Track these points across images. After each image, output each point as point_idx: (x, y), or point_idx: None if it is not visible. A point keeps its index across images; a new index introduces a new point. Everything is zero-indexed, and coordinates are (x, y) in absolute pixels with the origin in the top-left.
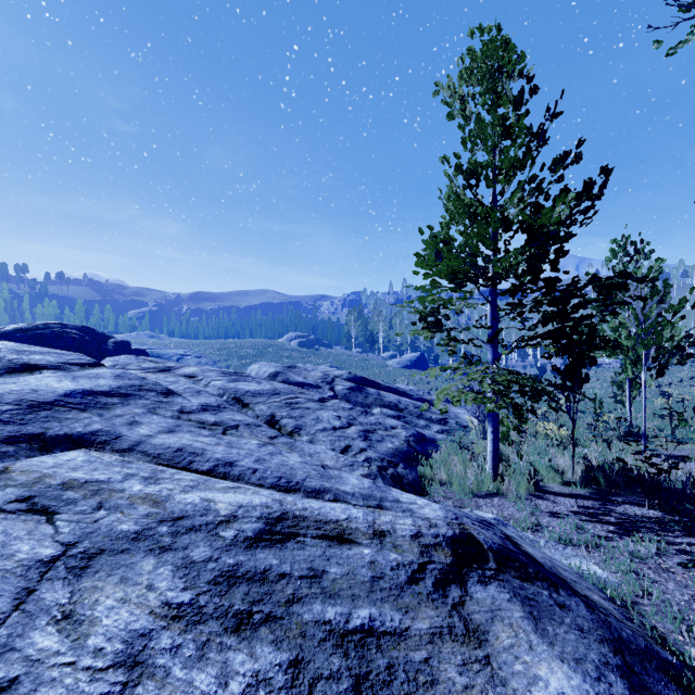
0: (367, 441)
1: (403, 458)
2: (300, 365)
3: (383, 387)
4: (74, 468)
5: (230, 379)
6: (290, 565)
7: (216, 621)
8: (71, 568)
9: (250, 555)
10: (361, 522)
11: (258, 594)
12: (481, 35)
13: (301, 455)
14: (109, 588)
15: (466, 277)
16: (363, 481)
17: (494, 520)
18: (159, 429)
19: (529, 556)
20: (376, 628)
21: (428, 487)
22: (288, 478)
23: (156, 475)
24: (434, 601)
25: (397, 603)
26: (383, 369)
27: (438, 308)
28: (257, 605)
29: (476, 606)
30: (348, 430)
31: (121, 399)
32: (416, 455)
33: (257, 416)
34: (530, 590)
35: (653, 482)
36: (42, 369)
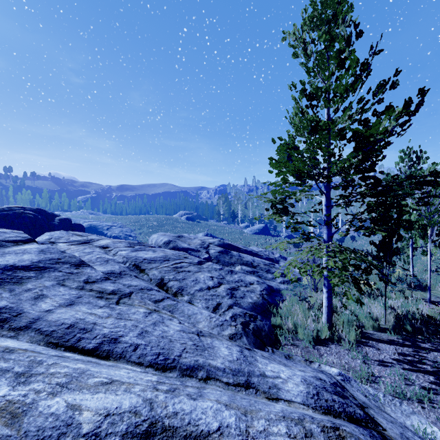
0: (233, 298)
1: (260, 310)
2: (186, 235)
3: (242, 250)
4: None
5: (133, 249)
6: None
7: None
8: None
9: None
10: (233, 435)
11: None
12: None
13: (180, 321)
14: None
15: (308, 175)
16: (232, 350)
17: (339, 376)
18: (60, 302)
19: None
20: None
21: (279, 334)
22: (165, 354)
23: (31, 369)
24: None
25: None
26: (241, 235)
27: (285, 198)
28: None
29: None
30: (218, 289)
31: (37, 272)
32: (268, 306)
33: (151, 279)
34: None
35: None
36: None
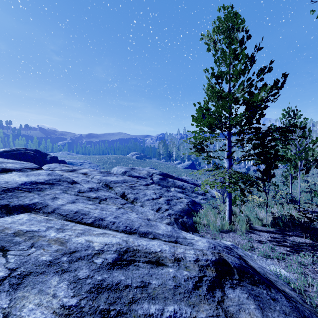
0: (169, 205)
1: (186, 213)
2: (136, 167)
3: (175, 178)
4: (21, 224)
5: (103, 175)
6: (131, 279)
7: (90, 316)
8: (12, 284)
9: (109, 274)
10: (167, 253)
11: (113, 298)
12: (224, 10)
13: (137, 213)
14: (31, 296)
15: (216, 126)
16: (167, 227)
17: (231, 245)
18: (67, 201)
19: (253, 268)
20: (177, 317)
21: (198, 227)
22: (130, 226)
23: (63, 227)
24: (208, 299)
25: (188, 301)
26: (175, 169)
27: (202, 141)
28: (113, 305)
29: (230, 302)
30: (159, 200)
31: (49, 185)
32: (192, 211)
33: (116, 193)
34: (257, 290)
35: (306, 225)
36: (12, 171)
